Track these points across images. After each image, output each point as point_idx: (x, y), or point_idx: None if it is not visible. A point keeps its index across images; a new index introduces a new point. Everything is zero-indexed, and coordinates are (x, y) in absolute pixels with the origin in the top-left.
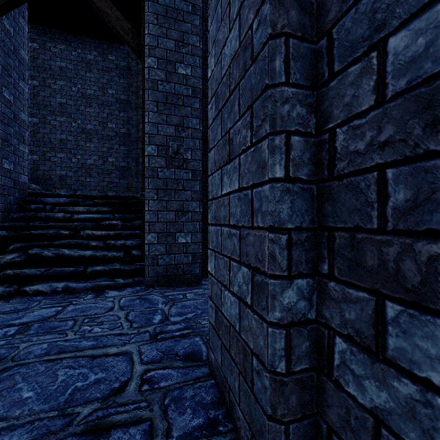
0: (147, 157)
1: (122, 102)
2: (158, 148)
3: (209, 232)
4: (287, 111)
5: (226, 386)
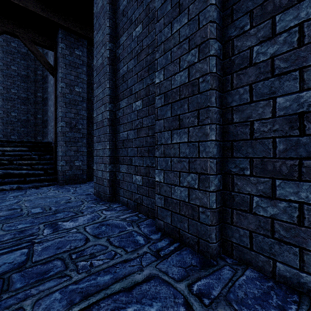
0: (60, 127)
1: (23, 76)
2: (66, 123)
3: (94, 158)
4: (109, 138)
5: (99, 192)
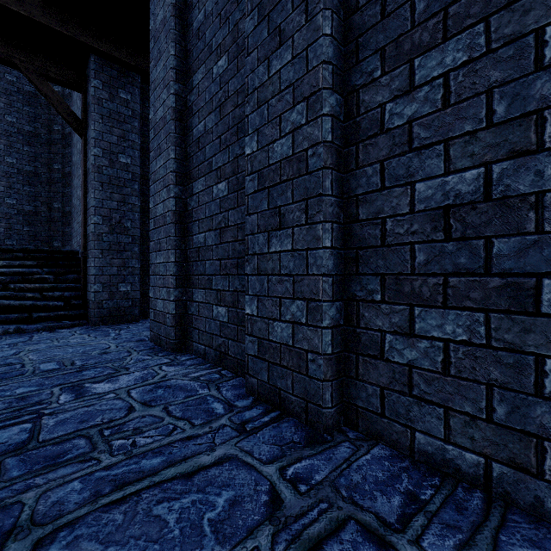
0: (93, 225)
1: (27, 134)
2: (103, 218)
3: (150, 279)
4: (176, 244)
5: (159, 337)
